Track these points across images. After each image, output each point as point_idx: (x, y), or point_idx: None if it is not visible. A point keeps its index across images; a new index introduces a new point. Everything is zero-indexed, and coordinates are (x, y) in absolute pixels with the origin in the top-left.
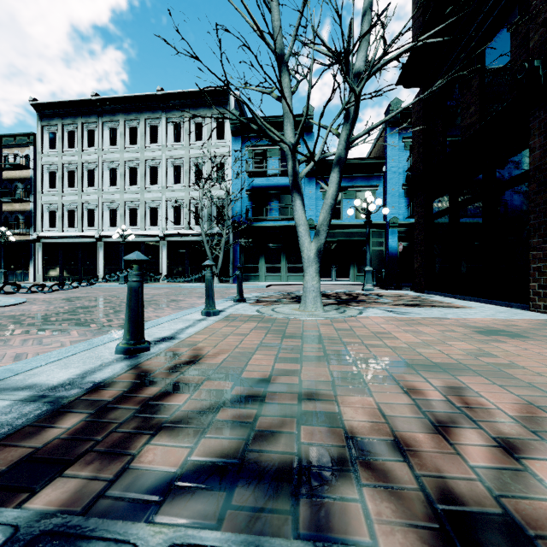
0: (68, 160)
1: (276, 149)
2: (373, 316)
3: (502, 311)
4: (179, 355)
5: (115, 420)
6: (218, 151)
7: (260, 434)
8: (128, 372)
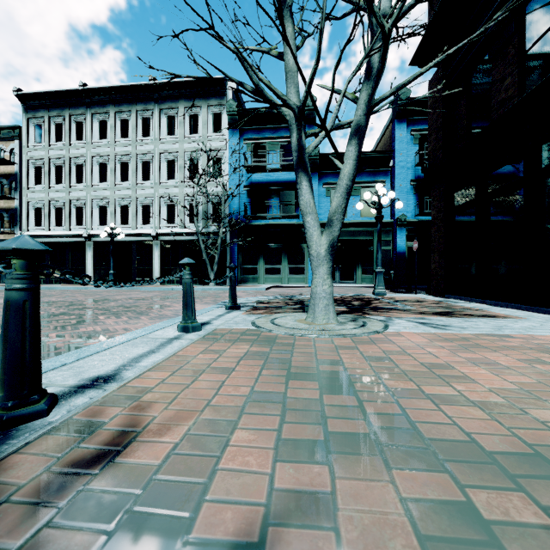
0: (55, 154)
1: (276, 142)
2: (405, 332)
3: None
4: (100, 424)
5: None
6: (214, 145)
7: None
8: None
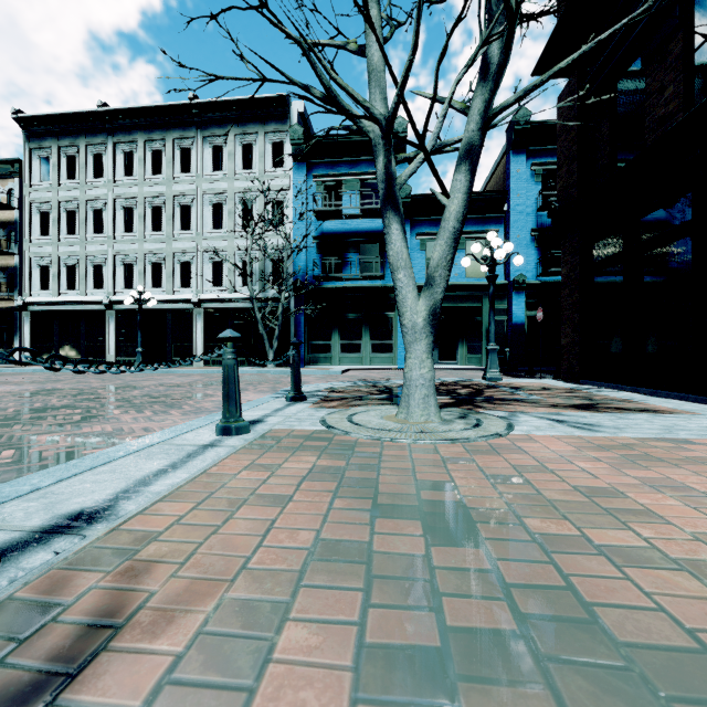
0: (66, 196)
1: (355, 180)
2: (538, 434)
3: None
4: (60, 606)
5: None
6: (274, 184)
7: None
8: None
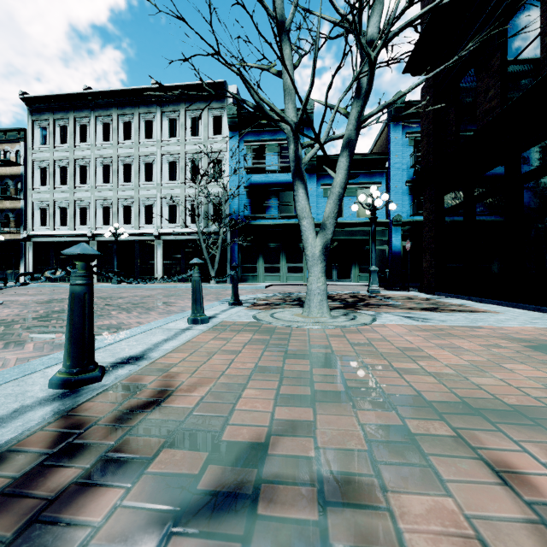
0: (60, 156)
1: (275, 144)
2: (390, 324)
3: (536, 317)
4: (142, 387)
5: None
6: (215, 147)
7: None
8: (51, 424)
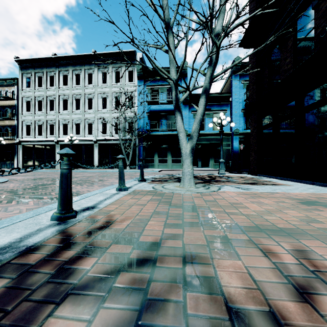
0: (38, 94)
1: (164, 87)
2: (228, 191)
3: (310, 187)
4: (97, 220)
5: (32, 284)
6: (129, 89)
7: (151, 301)
8: (56, 235)
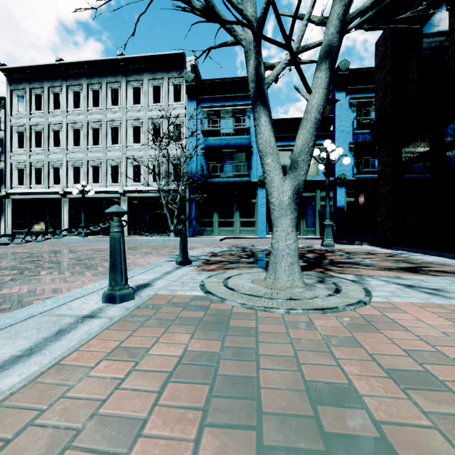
0: (35, 121)
1: (229, 109)
2: (397, 300)
3: None
4: None
5: None
6: (175, 112)
7: None
8: None
